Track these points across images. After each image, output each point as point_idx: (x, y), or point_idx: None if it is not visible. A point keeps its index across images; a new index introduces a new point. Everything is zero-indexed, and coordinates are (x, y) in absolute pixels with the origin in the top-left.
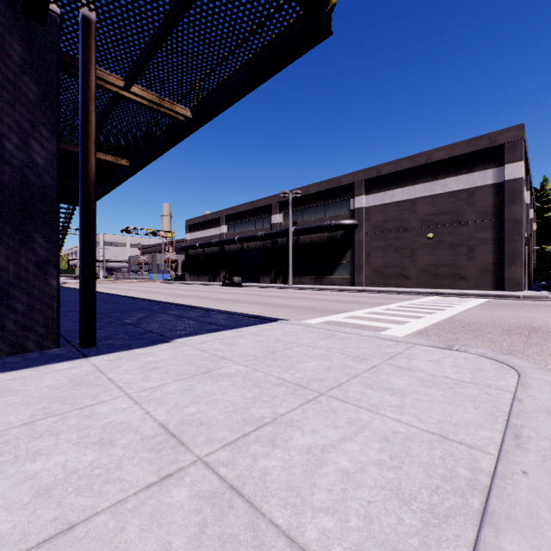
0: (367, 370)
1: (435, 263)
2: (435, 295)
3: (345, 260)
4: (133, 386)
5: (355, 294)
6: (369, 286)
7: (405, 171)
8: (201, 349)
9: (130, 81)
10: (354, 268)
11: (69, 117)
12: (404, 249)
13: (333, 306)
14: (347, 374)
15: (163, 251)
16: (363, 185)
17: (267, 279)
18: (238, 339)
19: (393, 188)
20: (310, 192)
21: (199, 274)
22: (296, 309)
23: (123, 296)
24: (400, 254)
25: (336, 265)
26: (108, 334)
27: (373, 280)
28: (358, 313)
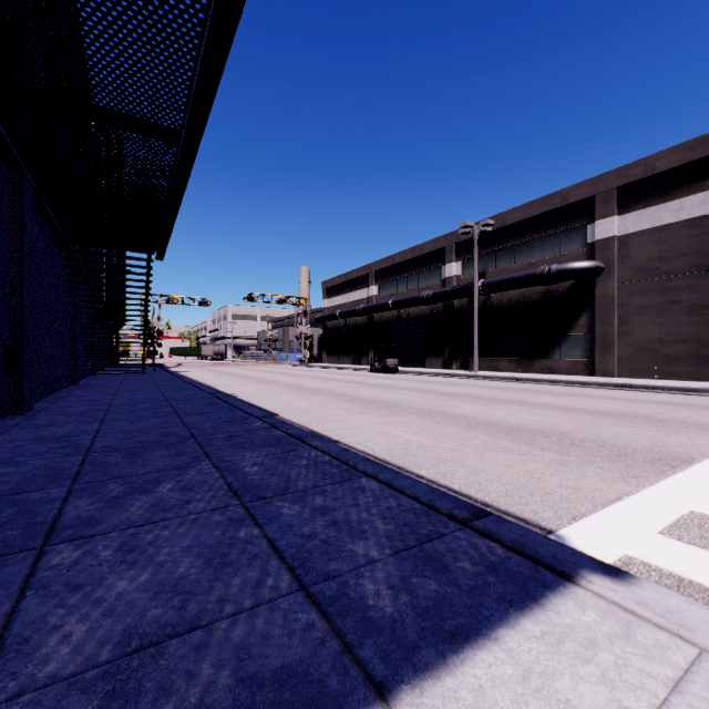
0: None
1: None
2: None
3: (576, 331)
4: None
5: (615, 395)
6: (627, 376)
7: None
8: None
9: None
10: (594, 344)
11: None
12: (708, 307)
13: (616, 434)
14: None
15: (295, 324)
16: (614, 197)
17: (436, 362)
18: None
19: (683, 194)
20: (509, 222)
21: (339, 353)
22: (530, 441)
23: (209, 393)
24: (700, 317)
25: (557, 340)
26: None
27: (635, 365)
28: None
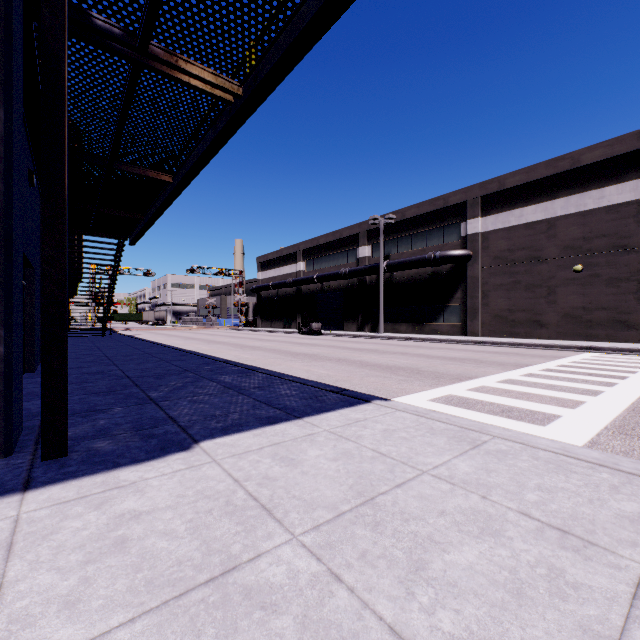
0: (632, 609)
1: (585, 306)
2: (590, 351)
3: (454, 302)
4: (20, 638)
5: (470, 348)
6: (488, 336)
7: (539, 182)
8: (234, 477)
9: (144, 33)
10: (466, 312)
11: (83, 112)
12: (538, 286)
13: (447, 368)
14: (584, 627)
15: (232, 293)
16: (479, 204)
17: (352, 326)
18: (304, 447)
19: (522, 205)
20: (407, 216)
21: (272, 319)
22: (394, 372)
23: (176, 349)
24: (533, 293)
25: (441, 309)
26: (109, 423)
27: (492, 328)
28: (489, 382)
